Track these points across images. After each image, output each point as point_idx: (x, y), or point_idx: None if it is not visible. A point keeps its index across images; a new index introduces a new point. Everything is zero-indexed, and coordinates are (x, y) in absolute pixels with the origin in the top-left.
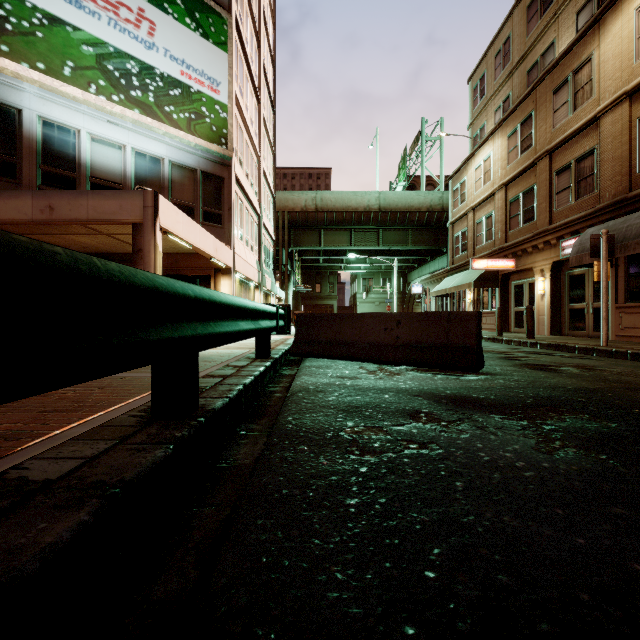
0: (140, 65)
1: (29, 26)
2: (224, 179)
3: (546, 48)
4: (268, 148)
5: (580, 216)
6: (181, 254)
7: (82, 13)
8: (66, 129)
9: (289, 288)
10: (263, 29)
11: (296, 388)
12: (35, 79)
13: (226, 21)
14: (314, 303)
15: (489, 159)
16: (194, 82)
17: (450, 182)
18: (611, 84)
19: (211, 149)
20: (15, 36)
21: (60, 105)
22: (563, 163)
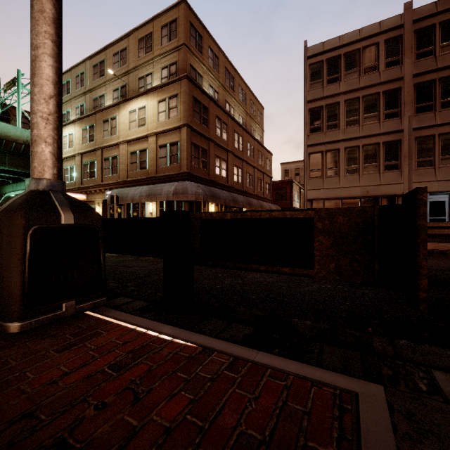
0: None
1: None
2: None
3: (101, 95)
4: None
5: (113, 182)
6: None
7: None
8: None
9: None
10: None
11: None
12: None
13: None
14: None
15: (72, 135)
16: None
17: None
18: (123, 133)
19: None
20: None
21: None
22: (107, 156)
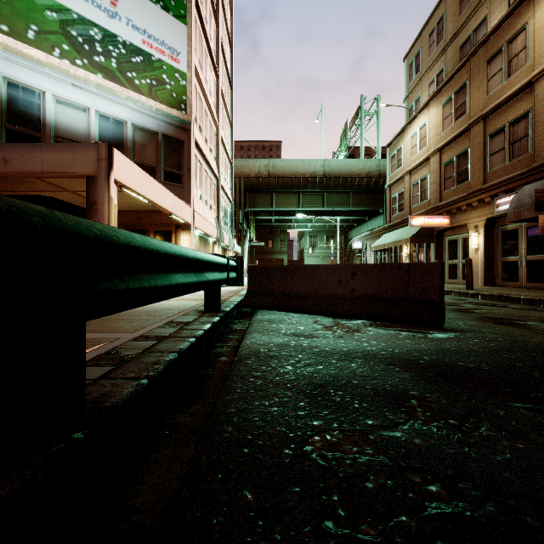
0: (103, 32)
1: None
2: (184, 142)
3: (478, 24)
4: (226, 119)
5: (515, 175)
6: (144, 211)
7: None
8: (31, 90)
9: (245, 244)
10: (221, 13)
11: (245, 351)
12: None
13: None
14: (267, 257)
15: (424, 127)
16: (155, 51)
17: (388, 149)
18: None
19: (171, 114)
20: None
21: (25, 67)
22: (497, 127)
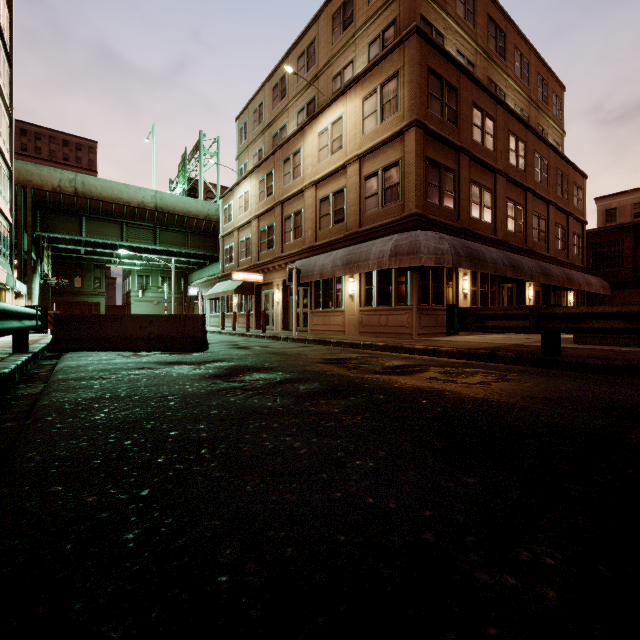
0: None
1: None
2: None
3: (283, 126)
4: (1, 109)
5: (296, 251)
6: None
7: None
8: None
9: (34, 281)
10: None
11: (61, 367)
12: None
13: None
14: (72, 300)
15: (248, 193)
16: None
17: (221, 201)
18: (309, 172)
19: None
20: None
21: None
22: (288, 213)
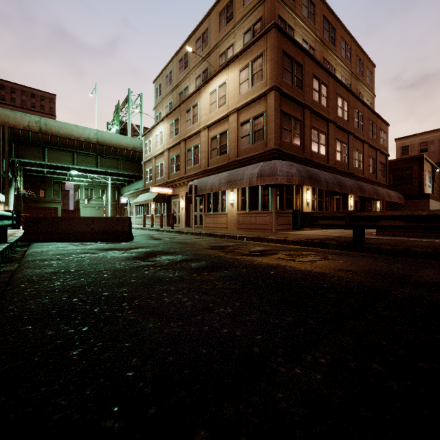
0: None
1: None
2: None
3: (186, 87)
4: None
5: (194, 173)
6: None
7: None
8: None
9: (10, 192)
10: None
11: (30, 252)
12: None
13: None
14: (38, 206)
15: (162, 132)
16: None
17: (143, 138)
18: (203, 119)
19: None
20: None
21: None
22: (190, 147)
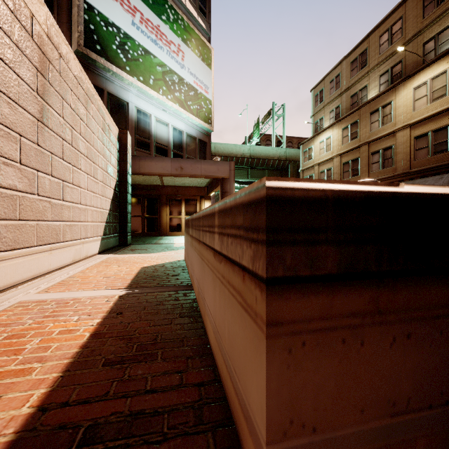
0: (178, 77)
1: (137, 55)
2: (207, 143)
3: (362, 88)
4: None
5: (386, 177)
6: (180, 186)
7: (157, 47)
8: (146, 114)
9: None
10: None
11: None
12: (139, 86)
13: (211, 51)
14: None
15: (330, 139)
16: (199, 87)
17: (301, 146)
18: (401, 118)
19: (205, 126)
20: (131, 61)
21: (143, 100)
22: (375, 149)
